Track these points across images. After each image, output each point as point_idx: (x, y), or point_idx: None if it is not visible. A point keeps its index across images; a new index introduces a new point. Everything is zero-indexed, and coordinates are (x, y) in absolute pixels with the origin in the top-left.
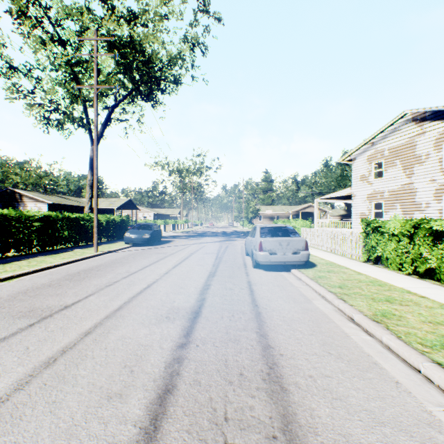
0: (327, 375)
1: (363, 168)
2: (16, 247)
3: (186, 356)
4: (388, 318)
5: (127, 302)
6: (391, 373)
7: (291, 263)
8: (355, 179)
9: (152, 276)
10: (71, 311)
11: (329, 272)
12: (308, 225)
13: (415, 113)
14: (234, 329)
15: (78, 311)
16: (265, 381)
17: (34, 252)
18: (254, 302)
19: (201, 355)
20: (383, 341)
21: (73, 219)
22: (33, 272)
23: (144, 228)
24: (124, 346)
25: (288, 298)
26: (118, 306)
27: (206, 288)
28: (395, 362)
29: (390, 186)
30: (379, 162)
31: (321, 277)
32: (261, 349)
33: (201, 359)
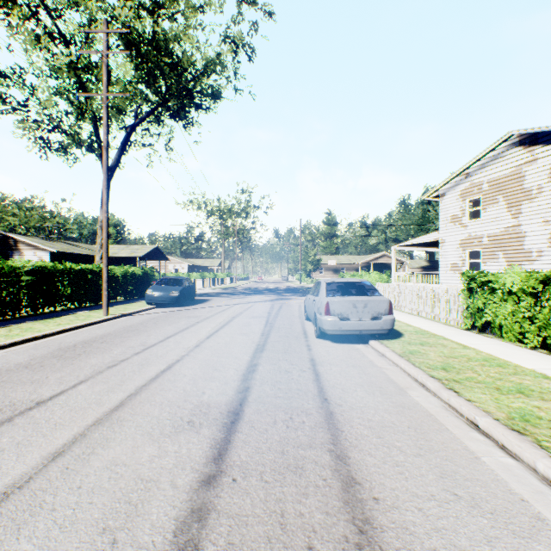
0: (465, 549)
1: (454, 207)
2: None
3: (213, 504)
4: (534, 425)
5: (132, 395)
6: None
7: (370, 332)
8: (444, 220)
9: (176, 351)
10: (43, 411)
11: (423, 344)
12: (385, 279)
13: (524, 134)
14: (294, 444)
15: (55, 412)
16: None
17: (23, 316)
18: (323, 394)
19: (240, 502)
20: (540, 470)
21: (77, 272)
22: (11, 346)
23: (172, 283)
24: (111, 482)
25: (371, 387)
26: (119, 401)
27: (251, 371)
28: None
29: (491, 229)
30: (475, 199)
31: (414, 353)
32: (341, 488)
33: (239, 510)
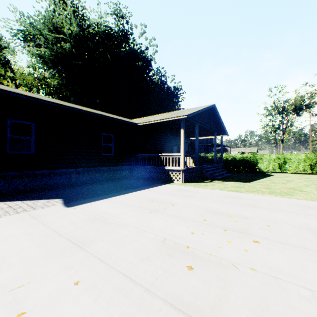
0: None
1: None
2: None
3: None
4: None
5: None
6: None
7: None
8: None
9: None
10: None
11: None
12: None
13: None
14: None
15: None
16: None
17: None
18: None
19: None
20: None
21: None
22: None
23: None
24: None
25: None
26: None
27: None
28: None
29: None
30: None
31: None
32: None
33: None
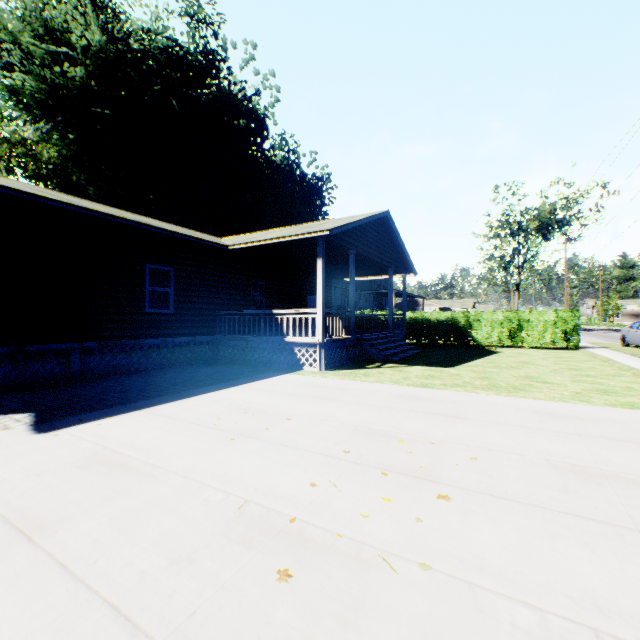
0: None
1: None
2: None
3: None
4: None
5: None
6: None
7: None
8: None
9: None
10: None
11: None
12: None
13: None
14: None
15: None
16: None
17: None
18: None
19: None
20: None
21: None
22: None
23: None
24: None
25: None
26: None
27: None
28: None
29: None
30: None
31: None
32: None
33: None
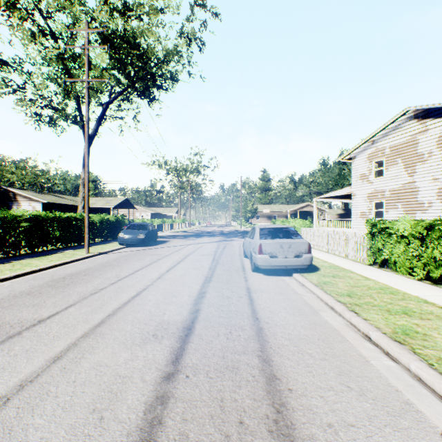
0: (351, 423)
1: (363, 167)
2: (1, 249)
3: (172, 393)
4: (412, 337)
5: (110, 315)
6: (431, 419)
7: (293, 267)
8: (355, 178)
9: (143, 282)
10: (44, 327)
11: (334, 277)
12: (308, 224)
13: (418, 110)
14: (232, 351)
15: (52, 327)
16: (272, 434)
17: (22, 254)
18: (255, 315)
19: (191, 391)
20: (412, 370)
21: (64, 219)
22: (15, 278)
23: (139, 228)
24: (98, 378)
25: (292, 309)
26: (100, 320)
27: (201, 297)
28: (432, 401)
29: (392, 185)
30: (379, 161)
31: (326, 283)
32: (265, 382)
33: (191, 397)
